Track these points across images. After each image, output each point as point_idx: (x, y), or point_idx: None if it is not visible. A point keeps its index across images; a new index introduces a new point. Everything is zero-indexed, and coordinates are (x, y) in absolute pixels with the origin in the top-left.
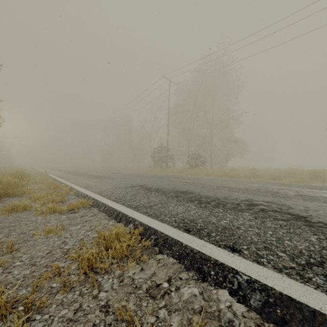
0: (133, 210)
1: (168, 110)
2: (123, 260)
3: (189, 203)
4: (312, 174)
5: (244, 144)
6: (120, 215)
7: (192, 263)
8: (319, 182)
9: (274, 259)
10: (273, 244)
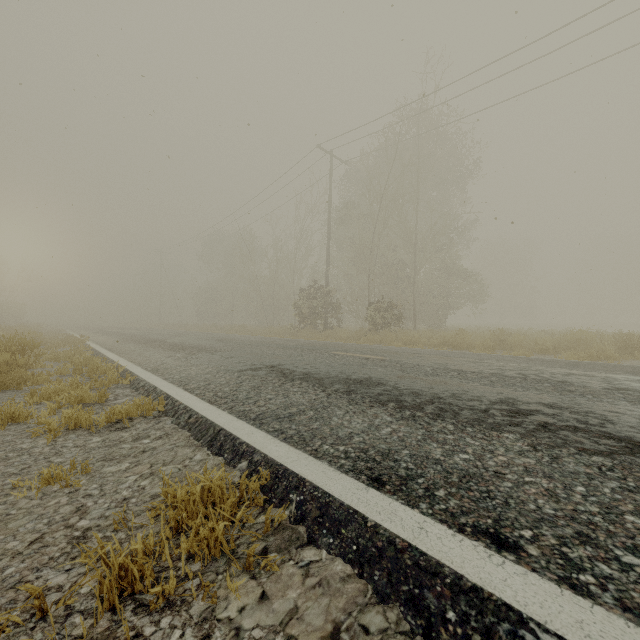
0: (251, 426)
1: (329, 214)
2: (218, 566)
3: (377, 408)
4: (622, 342)
5: (480, 281)
6: (222, 437)
7: (393, 580)
8: (637, 359)
9: (613, 575)
10: (598, 527)
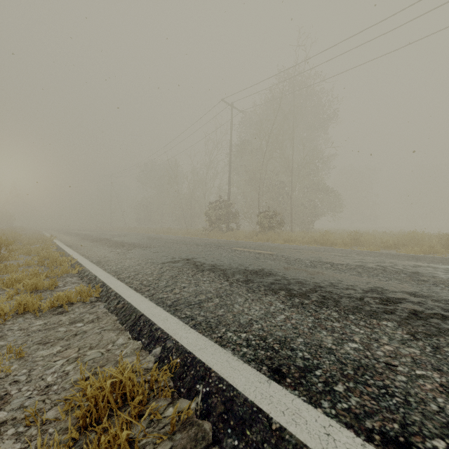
0: (166, 312)
1: (230, 149)
2: None
3: (271, 296)
4: (445, 240)
5: (338, 197)
6: (141, 322)
7: None
8: None
9: None
10: None
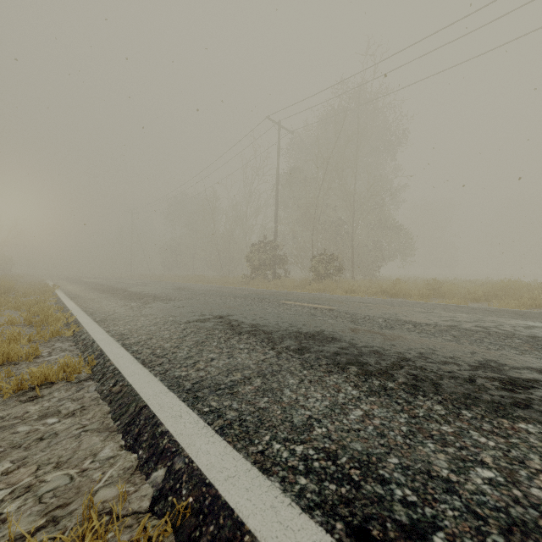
0: (182, 402)
1: (277, 177)
2: None
3: (337, 375)
4: None
5: (409, 237)
6: (142, 419)
7: None
8: None
9: None
10: None
